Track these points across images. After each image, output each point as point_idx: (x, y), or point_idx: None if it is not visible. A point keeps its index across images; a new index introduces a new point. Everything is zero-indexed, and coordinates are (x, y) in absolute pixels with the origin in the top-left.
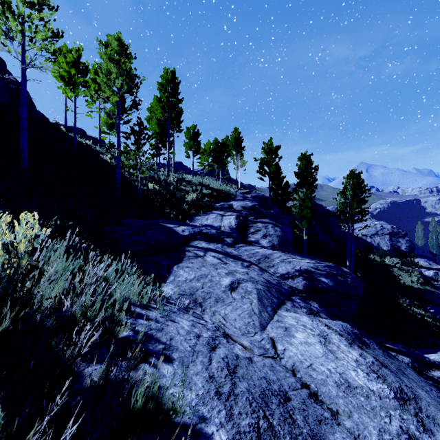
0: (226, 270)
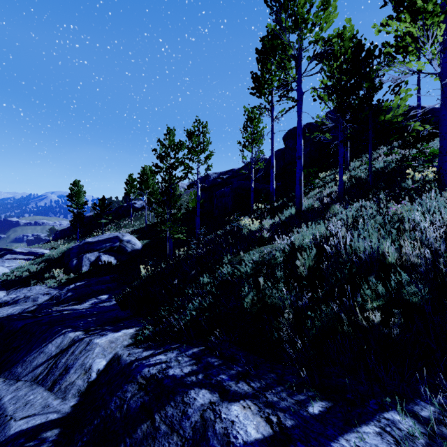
0: (34, 292)
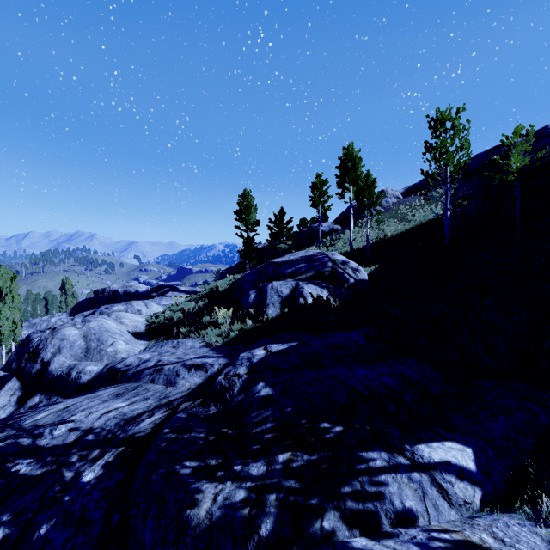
0: (177, 354)
